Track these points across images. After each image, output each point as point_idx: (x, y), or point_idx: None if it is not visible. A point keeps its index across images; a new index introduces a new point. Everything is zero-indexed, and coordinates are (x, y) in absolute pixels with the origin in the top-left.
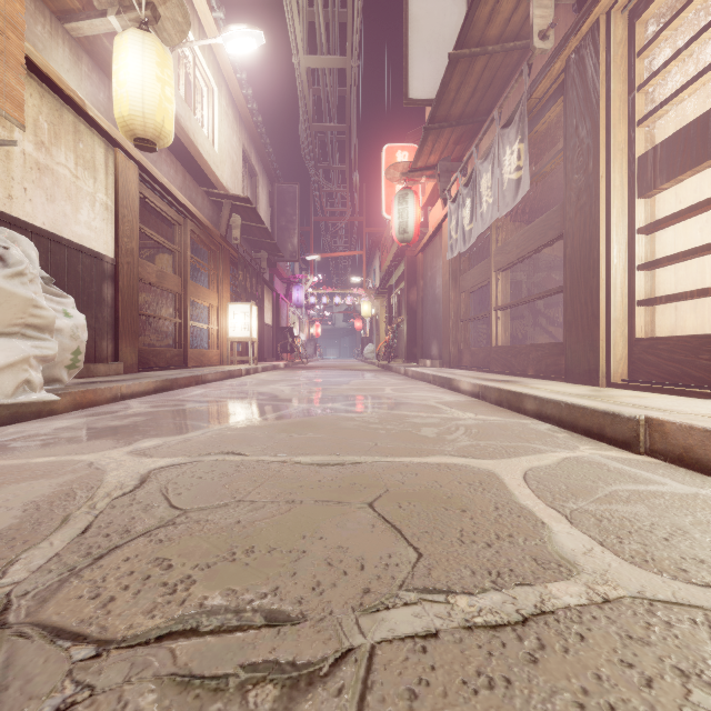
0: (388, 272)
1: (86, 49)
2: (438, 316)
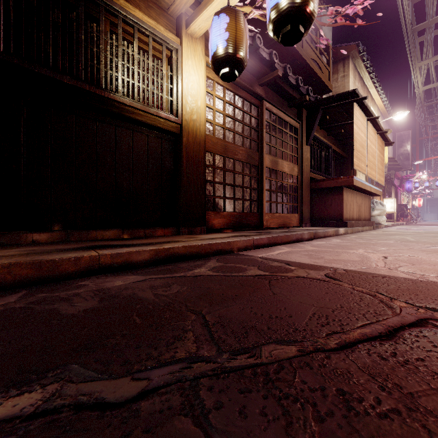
0: None
1: None
2: None
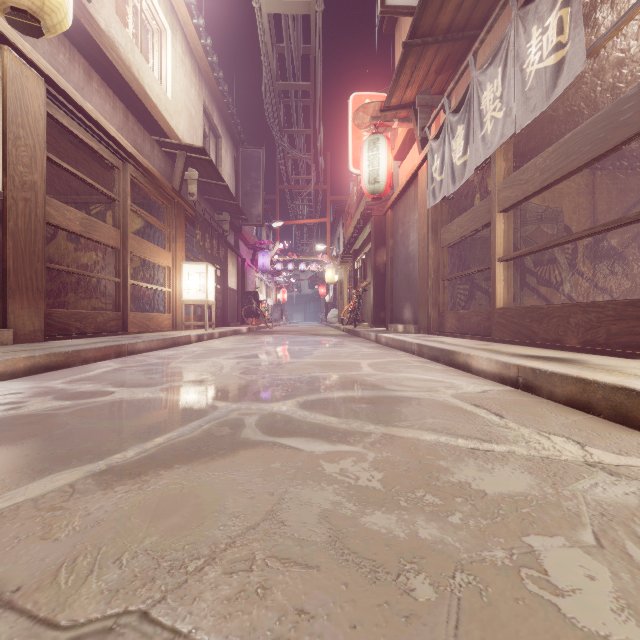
0: (353, 236)
1: None
2: (412, 275)
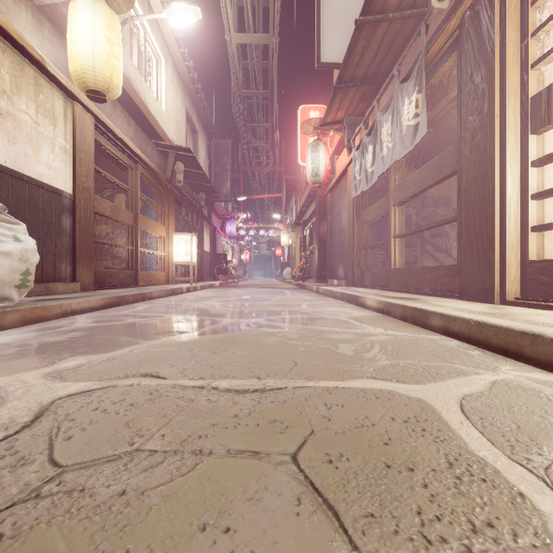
0: (302, 210)
1: (48, 17)
2: (343, 244)
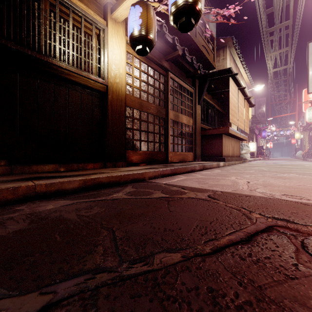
0: (308, 124)
1: None
2: None
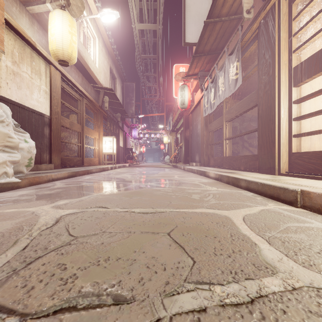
0: (175, 123)
1: (36, 19)
2: (198, 142)
